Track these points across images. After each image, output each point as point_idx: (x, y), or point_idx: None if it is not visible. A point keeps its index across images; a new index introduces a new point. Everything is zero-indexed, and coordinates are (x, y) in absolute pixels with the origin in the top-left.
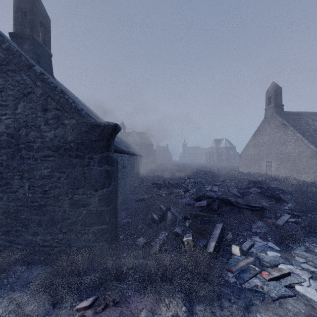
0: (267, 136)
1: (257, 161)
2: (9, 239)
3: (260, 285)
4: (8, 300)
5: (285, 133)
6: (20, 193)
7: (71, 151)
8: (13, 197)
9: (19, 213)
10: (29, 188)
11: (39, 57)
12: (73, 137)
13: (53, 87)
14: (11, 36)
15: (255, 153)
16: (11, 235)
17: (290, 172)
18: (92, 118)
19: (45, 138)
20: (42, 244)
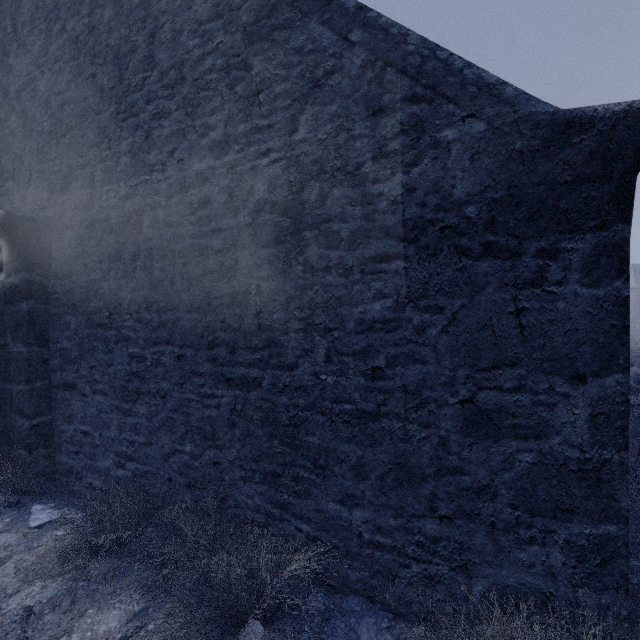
0: None
1: None
2: (278, 499)
3: None
4: None
5: None
6: (302, 371)
7: (466, 235)
8: (286, 381)
9: (300, 429)
10: (328, 358)
11: None
12: (472, 185)
13: (396, 36)
14: None
15: None
16: (281, 488)
17: None
18: (545, 103)
19: (375, 202)
20: (370, 539)
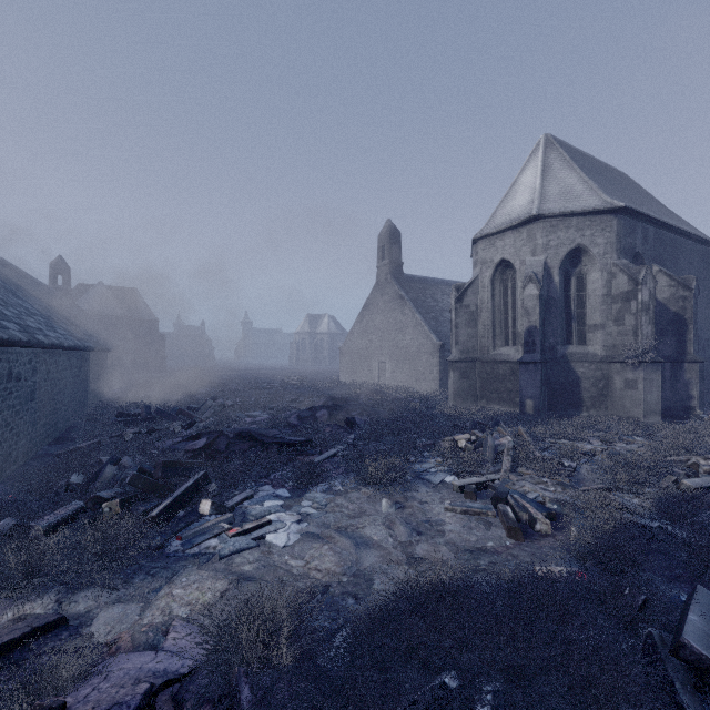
0: (380, 316)
1: (367, 360)
2: None
3: (216, 544)
4: None
5: (402, 313)
6: None
7: None
8: None
9: None
10: None
11: None
12: None
13: None
14: None
15: (363, 346)
16: None
17: (408, 379)
18: None
19: None
20: None
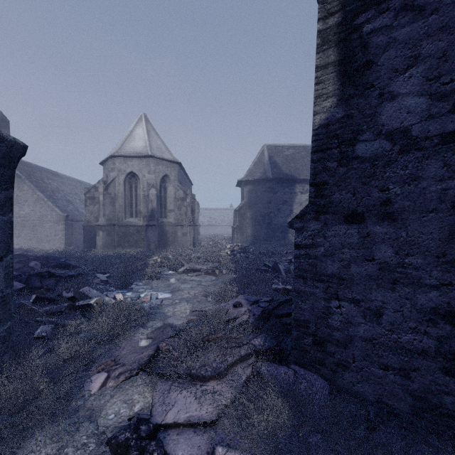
0: None
1: None
2: None
3: (150, 303)
4: None
5: (19, 189)
6: None
7: None
8: None
9: None
10: None
11: None
12: None
13: None
14: None
15: None
16: None
17: (28, 242)
18: None
19: None
20: None
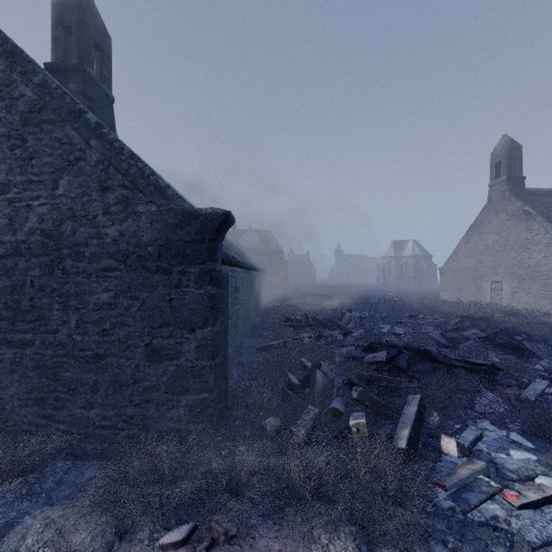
0: (493, 235)
1: (475, 280)
2: (45, 414)
3: (503, 516)
4: (42, 522)
5: (528, 230)
6: (62, 334)
7: (149, 261)
8: (51, 340)
9: (60, 369)
10: (77, 325)
11: (93, 103)
12: (151, 237)
13: (117, 148)
14: (47, 69)
15: (470, 266)
16: (47, 406)
17: (538, 301)
18: (185, 201)
19: (104, 238)
20: (100, 424)
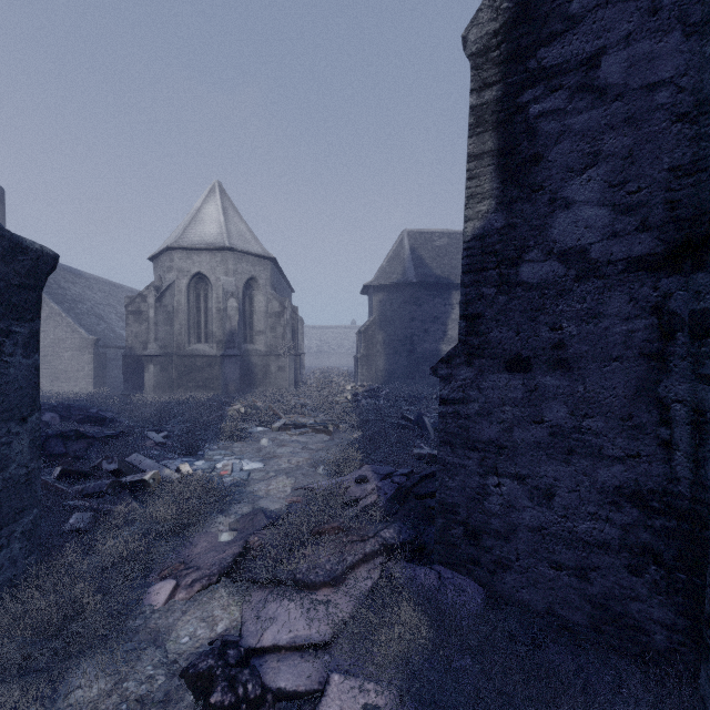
0: None
1: None
2: None
3: (232, 478)
4: None
5: None
6: None
7: None
8: None
9: None
10: None
11: None
12: None
13: None
14: None
15: None
16: None
17: None
18: None
19: None
20: None
